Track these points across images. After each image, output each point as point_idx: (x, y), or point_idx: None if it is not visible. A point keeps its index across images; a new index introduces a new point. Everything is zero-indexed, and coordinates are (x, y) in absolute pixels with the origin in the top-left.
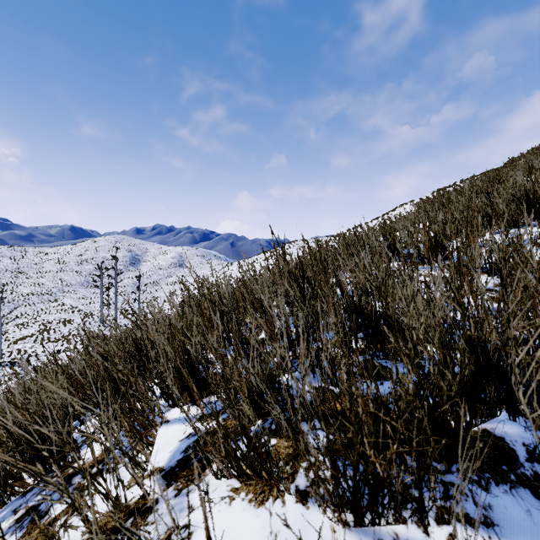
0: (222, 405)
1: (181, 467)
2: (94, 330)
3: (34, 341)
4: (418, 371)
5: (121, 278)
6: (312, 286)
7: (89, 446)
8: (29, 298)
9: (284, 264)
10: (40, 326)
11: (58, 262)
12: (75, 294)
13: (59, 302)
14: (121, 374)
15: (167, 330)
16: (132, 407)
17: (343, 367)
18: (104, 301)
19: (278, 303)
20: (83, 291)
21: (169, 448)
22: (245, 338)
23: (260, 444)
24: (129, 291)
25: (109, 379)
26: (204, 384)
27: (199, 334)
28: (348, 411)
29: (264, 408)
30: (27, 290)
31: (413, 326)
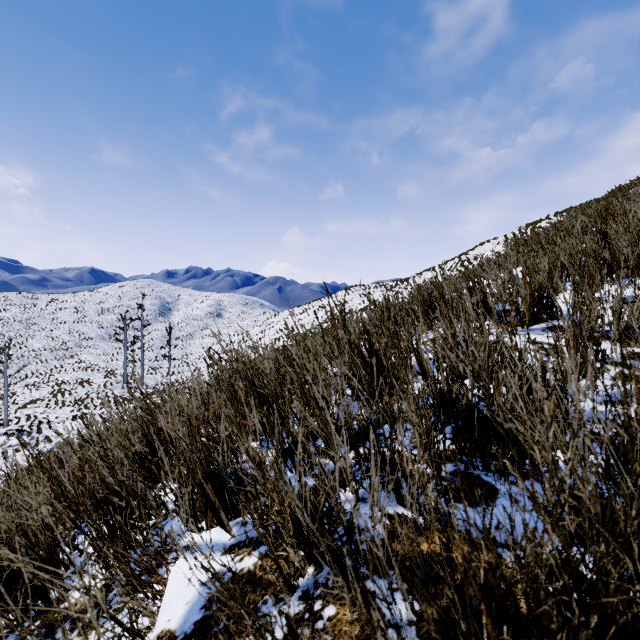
0: (260, 529)
1: (199, 637)
2: (117, 392)
3: (46, 405)
4: (561, 535)
5: (148, 330)
6: (382, 362)
7: (58, 624)
8: (42, 353)
9: (344, 332)
10: (54, 388)
11: (75, 312)
12: (95, 349)
13: (76, 358)
14: (124, 485)
15: (185, 428)
16: (132, 543)
17: (431, 492)
18: (128, 358)
19: (336, 386)
20: (104, 346)
21: (185, 596)
22: (292, 436)
23: (311, 614)
24: (158, 346)
25: (108, 492)
26: (236, 500)
27: (232, 424)
28: (438, 558)
29: (317, 547)
30: (39, 344)
31: (536, 438)
